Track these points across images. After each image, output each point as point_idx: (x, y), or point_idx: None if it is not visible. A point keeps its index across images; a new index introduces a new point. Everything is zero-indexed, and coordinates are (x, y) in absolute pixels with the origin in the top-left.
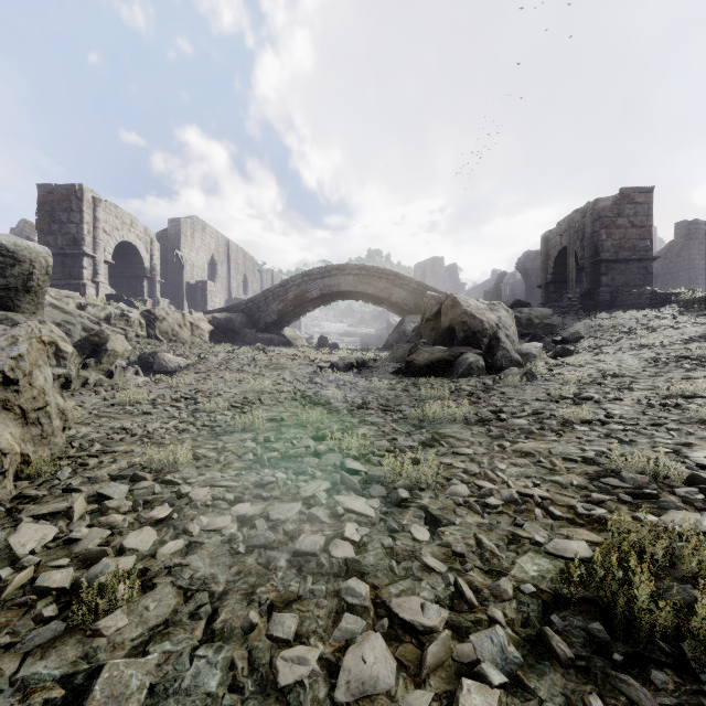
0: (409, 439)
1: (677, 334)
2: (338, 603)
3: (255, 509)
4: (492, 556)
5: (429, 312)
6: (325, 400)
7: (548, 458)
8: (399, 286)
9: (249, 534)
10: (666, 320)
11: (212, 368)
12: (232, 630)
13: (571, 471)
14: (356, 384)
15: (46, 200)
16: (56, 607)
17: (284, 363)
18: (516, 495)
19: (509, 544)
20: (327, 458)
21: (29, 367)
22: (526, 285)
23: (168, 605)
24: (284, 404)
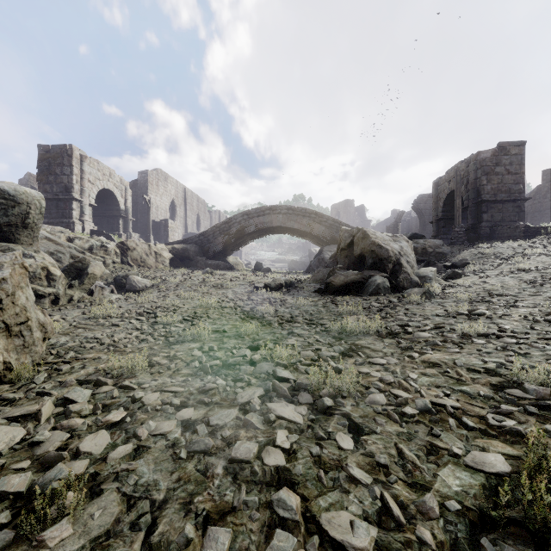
0: (331, 349)
1: (549, 260)
2: (270, 516)
3: (197, 413)
4: (414, 467)
5: (344, 243)
6: (260, 315)
7: (454, 368)
8: (319, 222)
9: (191, 439)
10: (539, 249)
11: (170, 288)
12: (168, 544)
13: (477, 381)
14: (285, 301)
15: (45, 157)
16: (11, 512)
17: (227, 284)
18: (430, 405)
19: (428, 455)
20: (261, 366)
21: (11, 289)
22: (420, 221)
23: (111, 513)
24: (226, 318)
